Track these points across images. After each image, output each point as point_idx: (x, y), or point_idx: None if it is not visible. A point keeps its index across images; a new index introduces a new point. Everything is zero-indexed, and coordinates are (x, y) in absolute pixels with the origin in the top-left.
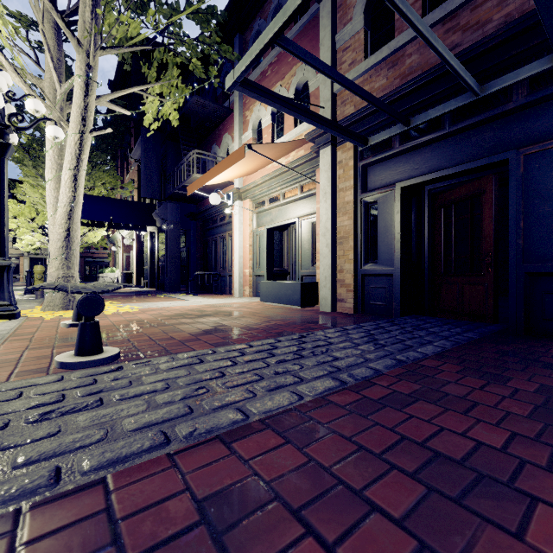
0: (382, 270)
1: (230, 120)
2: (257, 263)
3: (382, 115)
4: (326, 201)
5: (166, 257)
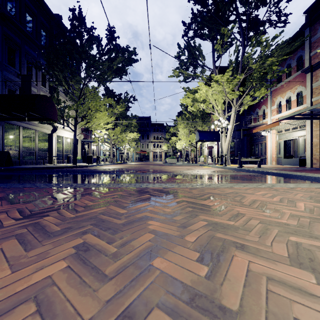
0: None
1: (265, 100)
2: (278, 152)
3: None
4: (308, 134)
5: (234, 151)
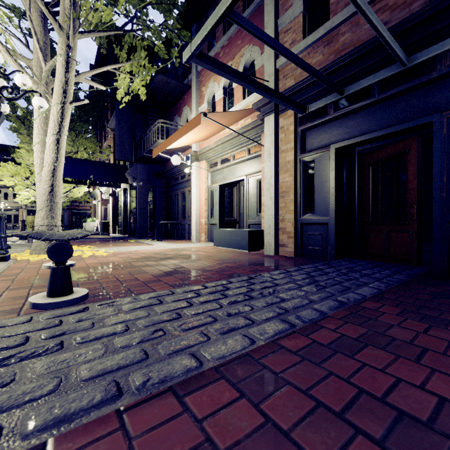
0: (318, 220)
1: (189, 95)
2: (211, 213)
3: (319, 86)
4: (270, 161)
5: (136, 208)
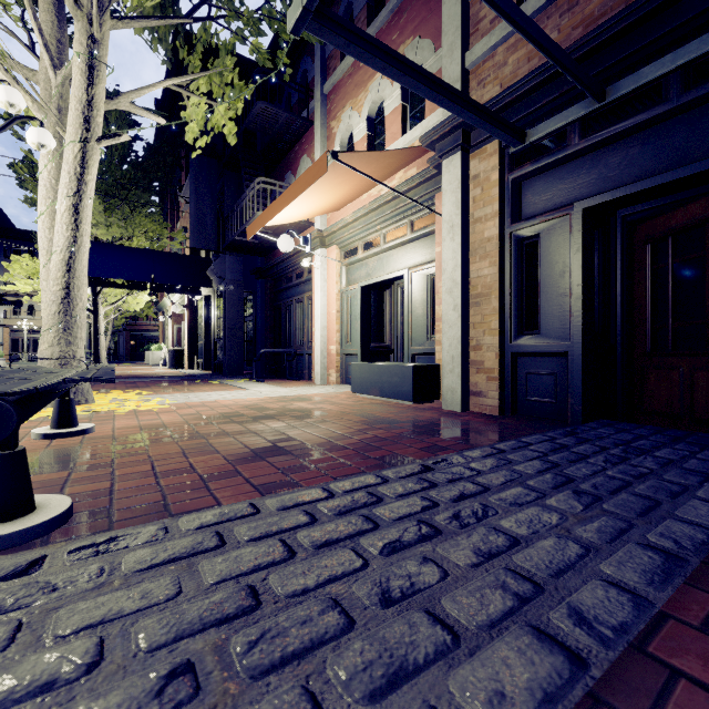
0: (548, 347)
1: (309, 137)
2: (346, 336)
3: (550, 91)
4: (453, 239)
5: (224, 328)
